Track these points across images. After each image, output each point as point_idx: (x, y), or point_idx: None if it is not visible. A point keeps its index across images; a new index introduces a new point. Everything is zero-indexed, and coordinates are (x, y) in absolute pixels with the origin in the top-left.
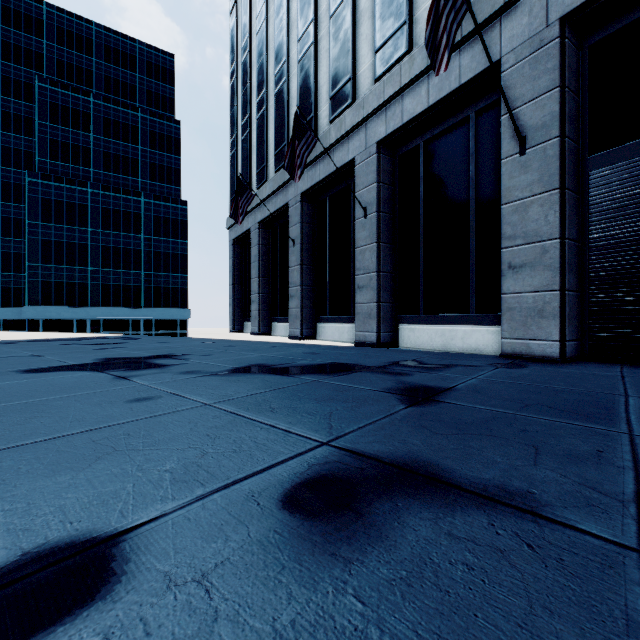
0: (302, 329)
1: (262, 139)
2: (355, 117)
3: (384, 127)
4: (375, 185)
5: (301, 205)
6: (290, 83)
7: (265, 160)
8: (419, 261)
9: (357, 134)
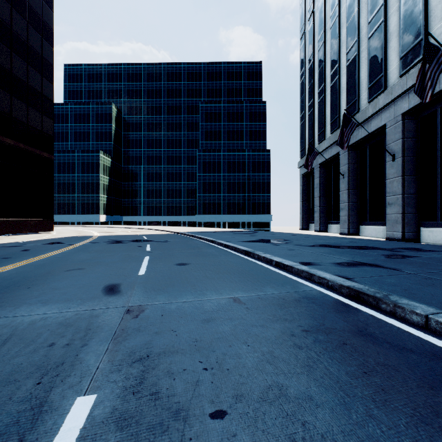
0: (349, 229)
1: (321, 114)
2: (385, 100)
3: (407, 104)
4: (400, 140)
5: (348, 153)
6: (340, 79)
7: (323, 127)
8: (436, 186)
9: (387, 109)
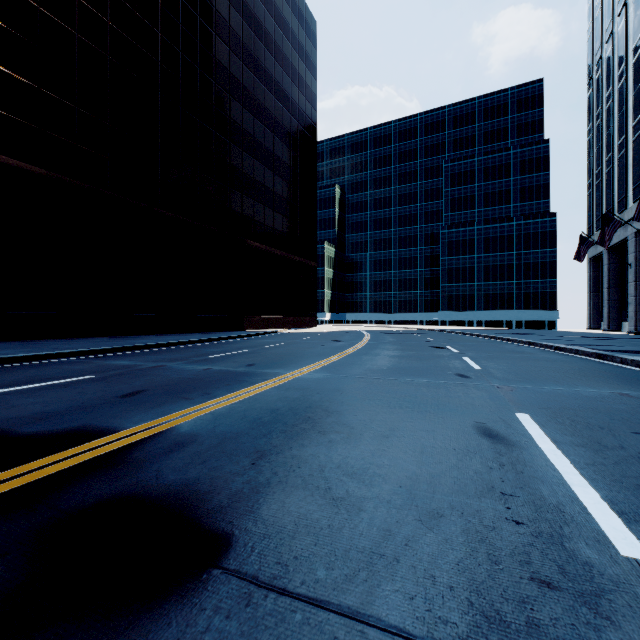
0: (636, 327)
1: (609, 188)
2: None
3: None
4: None
5: (635, 240)
6: (628, 153)
7: (611, 204)
8: None
9: None
